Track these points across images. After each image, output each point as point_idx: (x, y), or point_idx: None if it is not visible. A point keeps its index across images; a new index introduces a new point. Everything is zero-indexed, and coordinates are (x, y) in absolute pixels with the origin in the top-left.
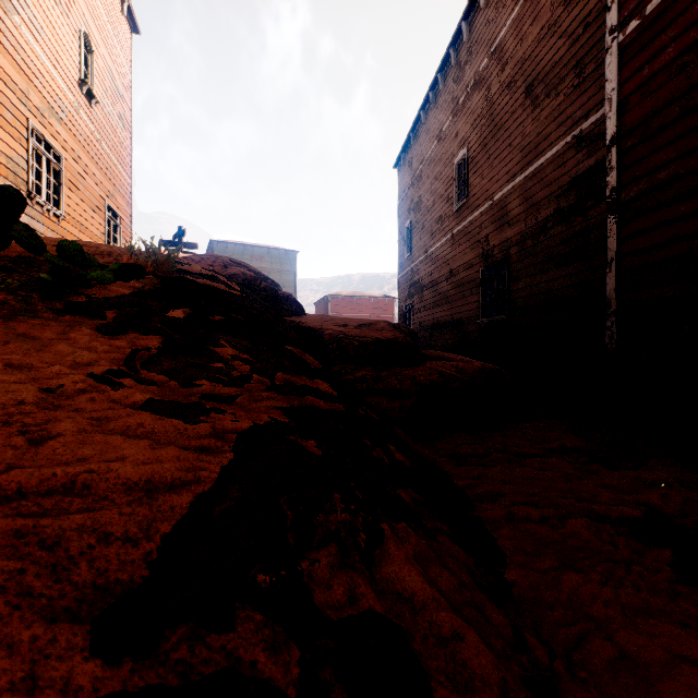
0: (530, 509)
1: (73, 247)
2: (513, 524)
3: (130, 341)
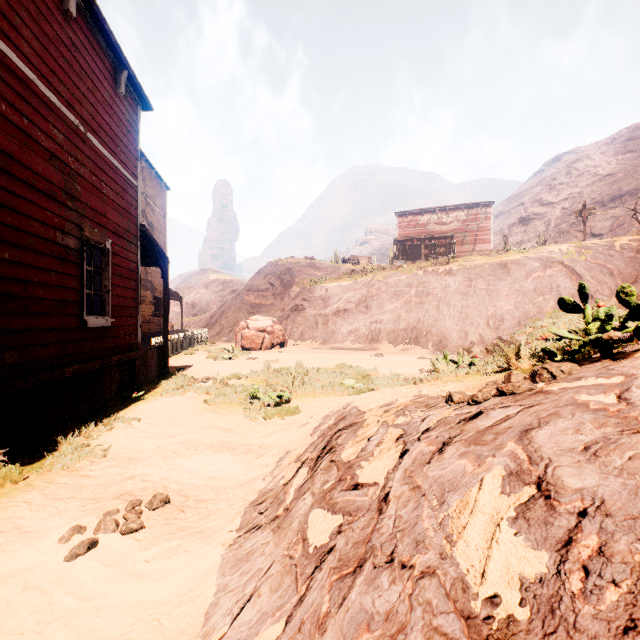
0: (176, 556)
1: (607, 312)
2: (207, 544)
3: (468, 390)
